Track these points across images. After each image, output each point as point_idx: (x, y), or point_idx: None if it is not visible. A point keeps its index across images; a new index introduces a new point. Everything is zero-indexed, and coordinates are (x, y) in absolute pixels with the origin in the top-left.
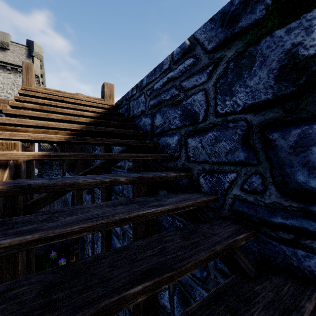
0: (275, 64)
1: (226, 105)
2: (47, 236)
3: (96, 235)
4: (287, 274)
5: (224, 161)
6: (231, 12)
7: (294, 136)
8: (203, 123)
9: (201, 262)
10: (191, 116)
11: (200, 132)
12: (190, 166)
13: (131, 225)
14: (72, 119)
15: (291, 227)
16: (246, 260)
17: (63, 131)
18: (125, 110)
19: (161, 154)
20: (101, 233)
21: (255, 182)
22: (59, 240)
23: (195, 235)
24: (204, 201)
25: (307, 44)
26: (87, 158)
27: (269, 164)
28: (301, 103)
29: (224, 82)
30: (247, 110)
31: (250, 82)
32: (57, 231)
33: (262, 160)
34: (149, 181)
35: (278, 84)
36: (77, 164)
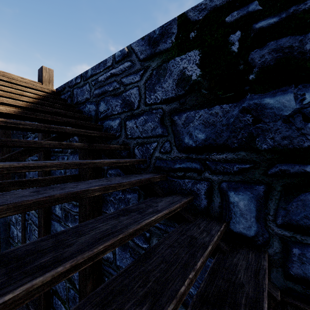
0: (176, 77)
1: (151, 98)
2: (29, 166)
3: (29, 230)
4: (180, 194)
5: (150, 135)
6: (154, 38)
7: (183, 118)
8: (137, 110)
9: (132, 184)
10: (129, 104)
11: (135, 116)
12: (128, 141)
13: (74, 204)
14: (13, 96)
15: (183, 168)
16: (160, 190)
17: (7, 106)
18: (68, 97)
19: (105, 133)
20: (39, 222)
21: (167, 146)
22: (36, 170)
23: (130, 177)
24: (137, 161)
25: (189, 69)
26: (41, 128)
27: (173, 135)
28: (186, 100)
29: (150, 83)
30: (163, 102)
31: (164, 85)
32: (35, 164)
33: (170, 132)
34: (97, 148)
35: (177, 88)
36: (3, 153)
